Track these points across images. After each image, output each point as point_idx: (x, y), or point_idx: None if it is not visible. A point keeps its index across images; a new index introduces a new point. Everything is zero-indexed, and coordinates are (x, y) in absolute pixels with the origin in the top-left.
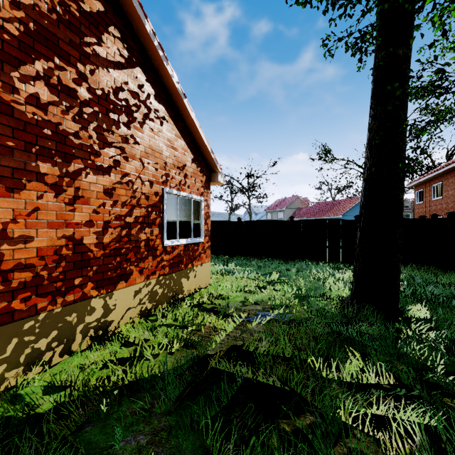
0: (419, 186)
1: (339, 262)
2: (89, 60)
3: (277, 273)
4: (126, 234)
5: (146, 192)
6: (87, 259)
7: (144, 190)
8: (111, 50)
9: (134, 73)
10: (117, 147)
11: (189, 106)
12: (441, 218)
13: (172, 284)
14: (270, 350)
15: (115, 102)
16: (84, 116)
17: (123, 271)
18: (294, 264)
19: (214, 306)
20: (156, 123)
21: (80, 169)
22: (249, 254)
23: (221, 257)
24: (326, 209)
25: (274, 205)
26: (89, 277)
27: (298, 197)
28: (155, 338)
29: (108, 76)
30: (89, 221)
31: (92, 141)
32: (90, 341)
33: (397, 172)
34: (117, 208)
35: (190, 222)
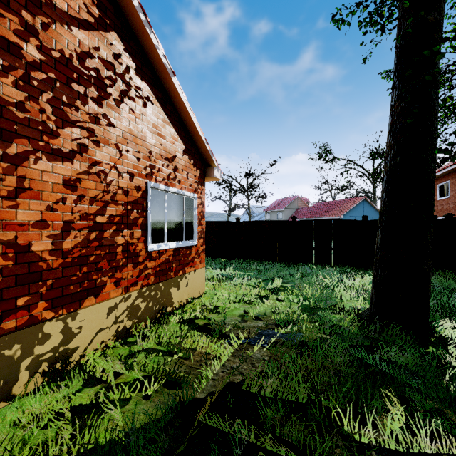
0: None
1: (345, 266)
2: (41, 9)
3: (280, 279)
4: (96, 238)
5: (124, 186)
6: (38, 271)
7: (122, 184)
8: (75, 3)
9: (107, 38)
10: (83, 128)
11: (179, 87)
12: None
13: (158, 296)
14: (278, 391)
15: (80, 70)
16: (32, 82)
17: (92, 283)
18: (298, 268)
19: (208, 322)
20: (137, 103)
21: (27, 152)
22: (248, 256)
23: (218, 260)
24: (327, 209)
25: (273, 205)
26: (41, 295)
27: (298, 197)
28: (129, 372)
29: (70, 35)
30: (41, 221)
31: (46, 117)
32: (42, 378)
33: (427, 162)
34: (83, 205)
35: (181, 223)
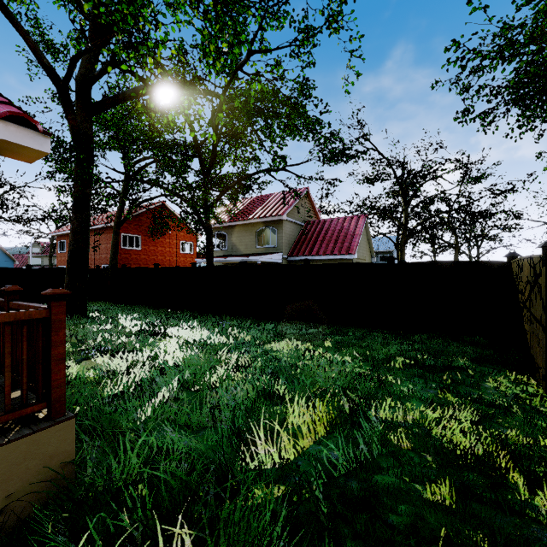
0: (62, 237)
1: None
2: None
3: None
4: None
5: None
6: None
7: None
8: None
9: None
10: None
11: None
12: (92, 269)
13: None
14: None
15: None
16: None
17: None
18: None
19: None
20: None
21: None
22: None
23: None
24: None
25: None
26: None
27: None
28: None
29: None
30: None
31: None
32: None
33: (87, 249)
34: None
35: None
